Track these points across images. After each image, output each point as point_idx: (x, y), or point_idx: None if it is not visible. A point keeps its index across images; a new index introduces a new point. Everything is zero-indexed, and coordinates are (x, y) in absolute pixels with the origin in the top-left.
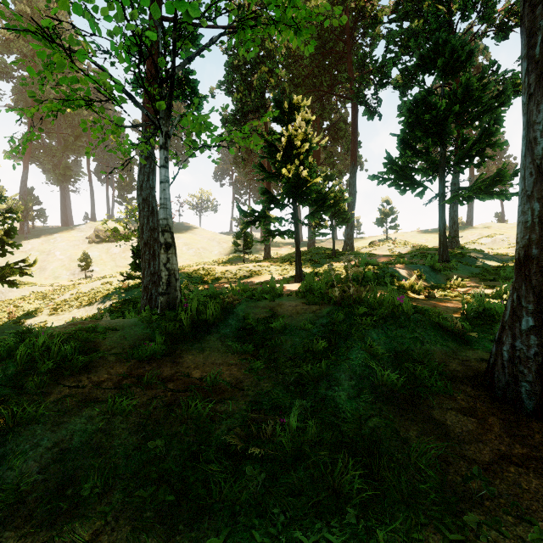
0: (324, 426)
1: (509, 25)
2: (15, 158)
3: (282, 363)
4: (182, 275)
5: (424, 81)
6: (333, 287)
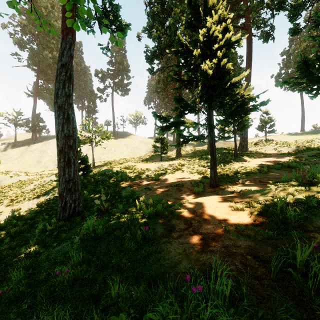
0: None
1: None
2: (30, 96)
3: None
4: (112, 172)
5: None
6: (306, 230)
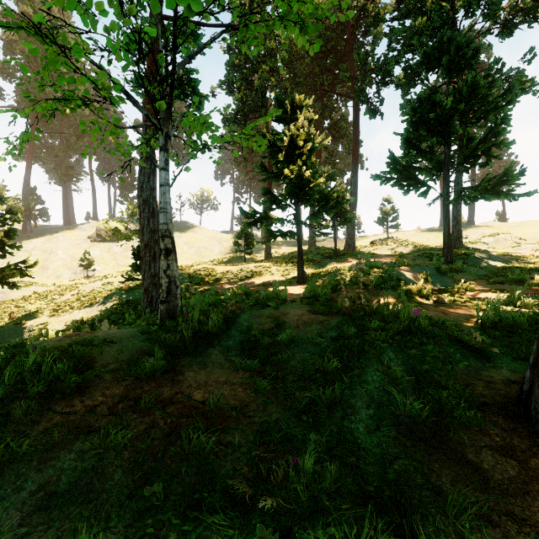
0: (343, 468)
1: (514, 22)
2: (18, 158)
3: (290, 383)
4: (183, 275)
5: (428, 80)
6: (338, 291)
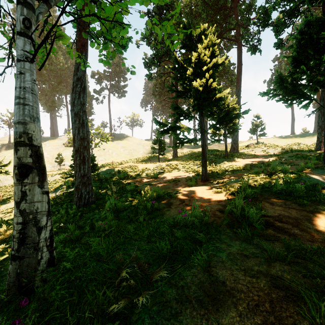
0: None
1: None
2: None
3: None
4: (114, 171)
5: (310, 11)
6: (256, 200)
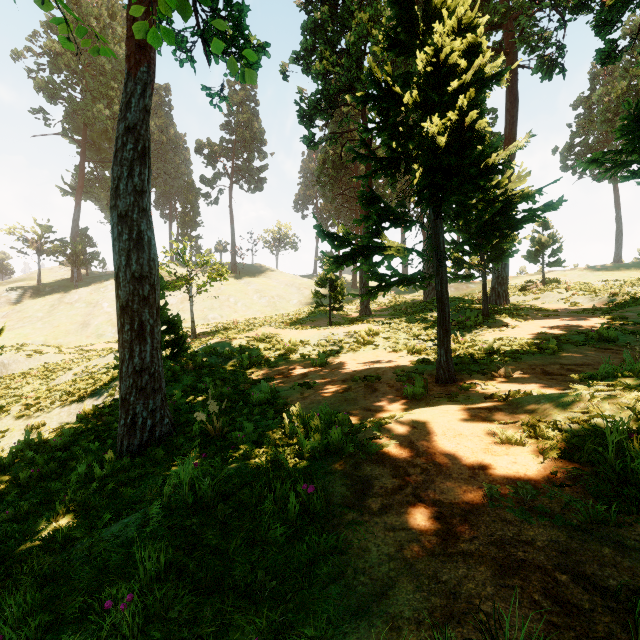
0: None
1: None
2: (68, 194)
3: None
4: (231, 348)
5: None
6: None
